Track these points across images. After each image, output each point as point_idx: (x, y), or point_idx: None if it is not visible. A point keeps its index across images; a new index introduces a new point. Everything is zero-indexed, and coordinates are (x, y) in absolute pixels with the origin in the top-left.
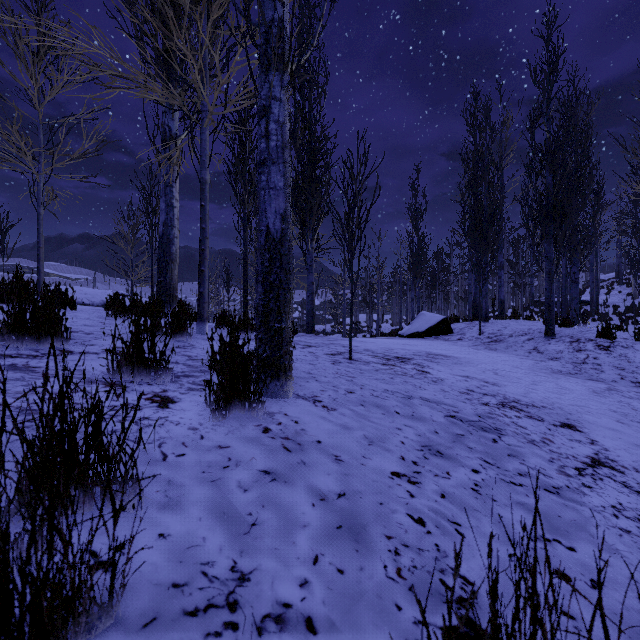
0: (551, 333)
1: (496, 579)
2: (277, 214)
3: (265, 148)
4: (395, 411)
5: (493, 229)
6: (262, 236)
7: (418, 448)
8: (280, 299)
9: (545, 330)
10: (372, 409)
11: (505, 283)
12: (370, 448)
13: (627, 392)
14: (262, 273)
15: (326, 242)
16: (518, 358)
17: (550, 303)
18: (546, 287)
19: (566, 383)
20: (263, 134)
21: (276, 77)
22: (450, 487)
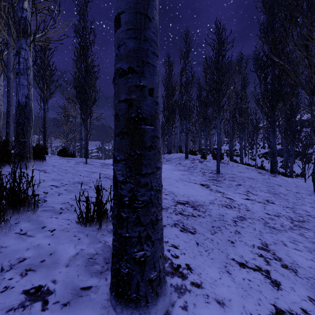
0: (187, 157)
1: (19, 181)
2: (23, 95)
3: (18, 68)
4: (80, 175)
5: (172, 115)
6: (16, 103)
7: (74, 182)
8: (24, 129)
9: (185, 156)
10: (69, 174)
11: (189, 140)
12: (50, 181)
13: (195, 174)
14: (16, 118)
15: (100, 115)
16: (171, 166)
17: (186, 145)
18: (185, 139)
19: (175, 172)
20: (17, 62)
21: (23, 40)
22: (72, 188)
